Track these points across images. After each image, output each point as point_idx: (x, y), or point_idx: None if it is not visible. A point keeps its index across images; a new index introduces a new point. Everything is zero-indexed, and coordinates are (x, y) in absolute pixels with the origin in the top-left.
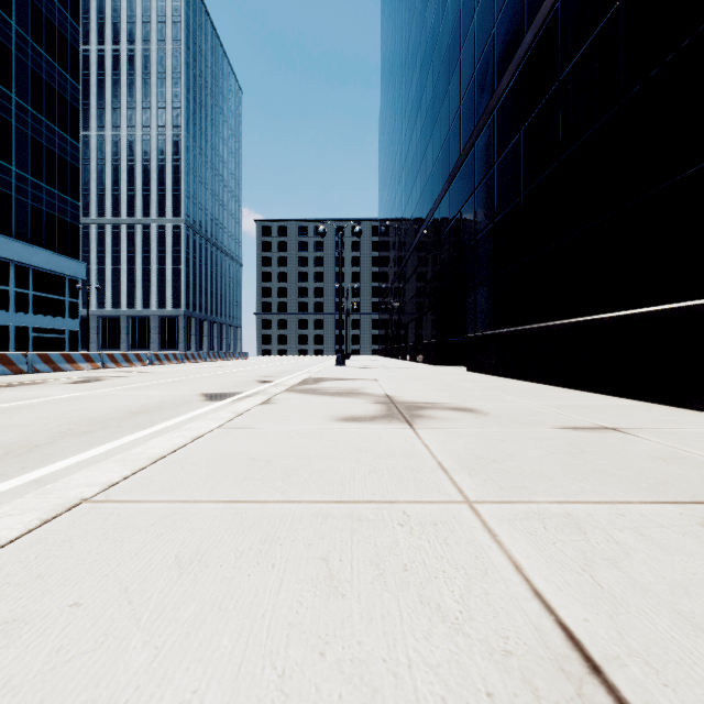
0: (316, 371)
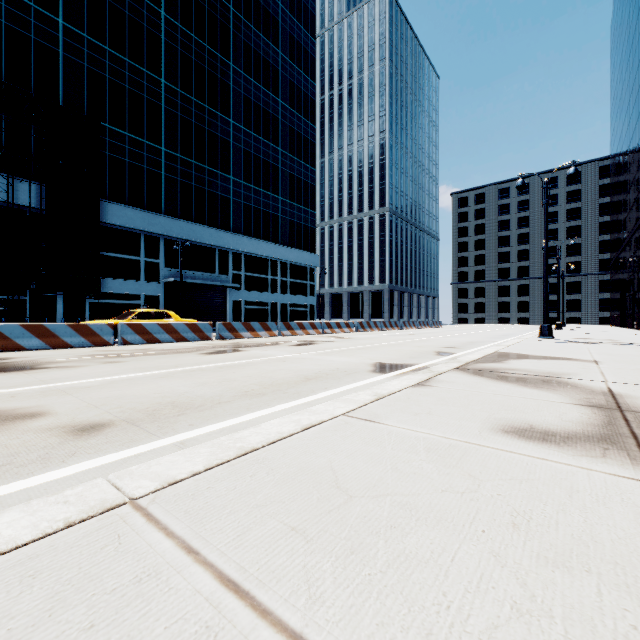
0: (508, 344)
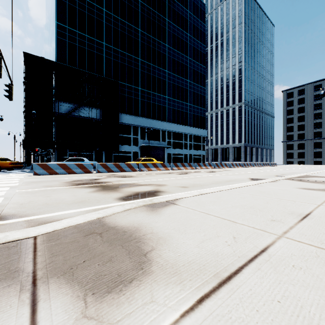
0: (313, 172)
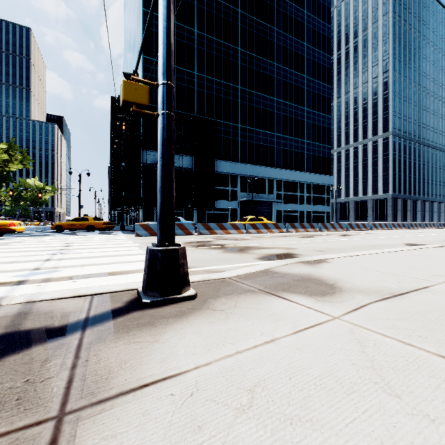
0: None
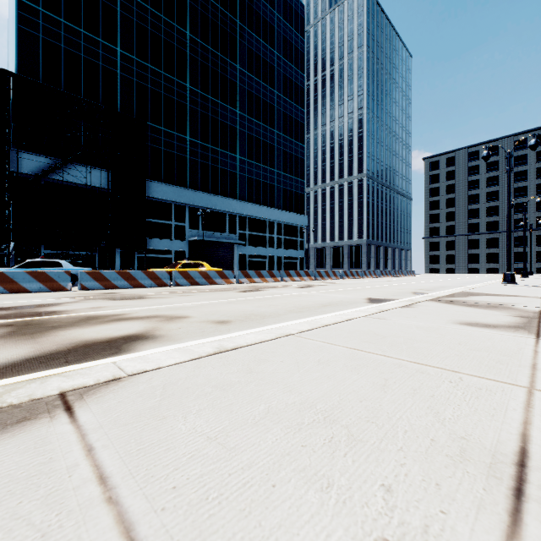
0: (473, 287)
